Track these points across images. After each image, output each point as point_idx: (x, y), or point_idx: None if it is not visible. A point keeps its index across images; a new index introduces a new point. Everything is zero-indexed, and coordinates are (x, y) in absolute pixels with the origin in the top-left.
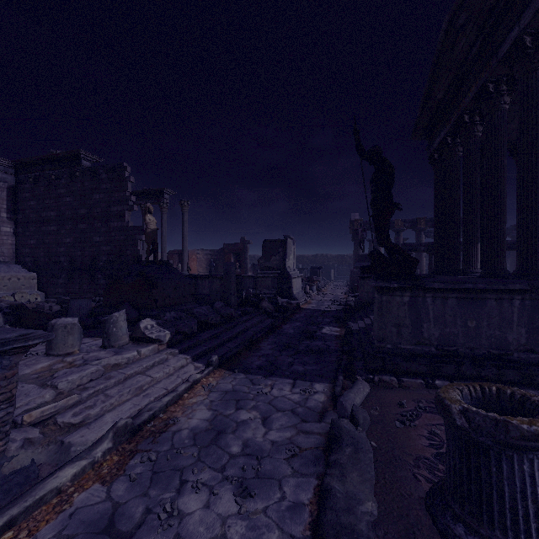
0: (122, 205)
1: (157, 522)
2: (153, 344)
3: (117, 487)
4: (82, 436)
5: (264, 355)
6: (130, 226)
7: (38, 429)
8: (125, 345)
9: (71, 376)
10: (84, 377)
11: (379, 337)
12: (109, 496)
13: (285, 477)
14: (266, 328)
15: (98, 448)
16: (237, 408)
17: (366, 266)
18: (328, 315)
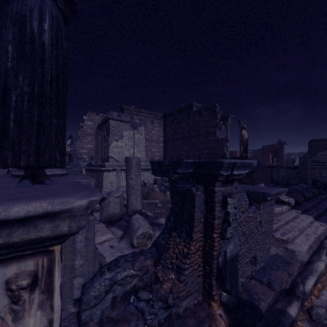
0: (215, 127)
1: None
2: (284, 205)
3: None
4: (295, 248)
5: None
6: (219, 138)
7: None
8: None
9: None
10: None
11: None
12: None
13: None
14: None
15: (322, 257)
16: None
17: None
18: None
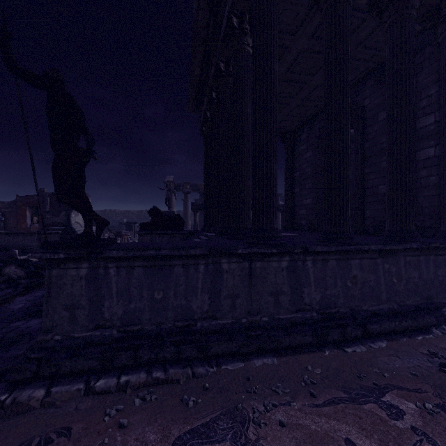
0: None
1: None
2: None
3: None
4: None
5: None
6: None
7: None
8: None
9: None
10: None
11: (44, 327)
12: None
13: None
14: None
15: None
16: None
17: (145, 223)
18: None
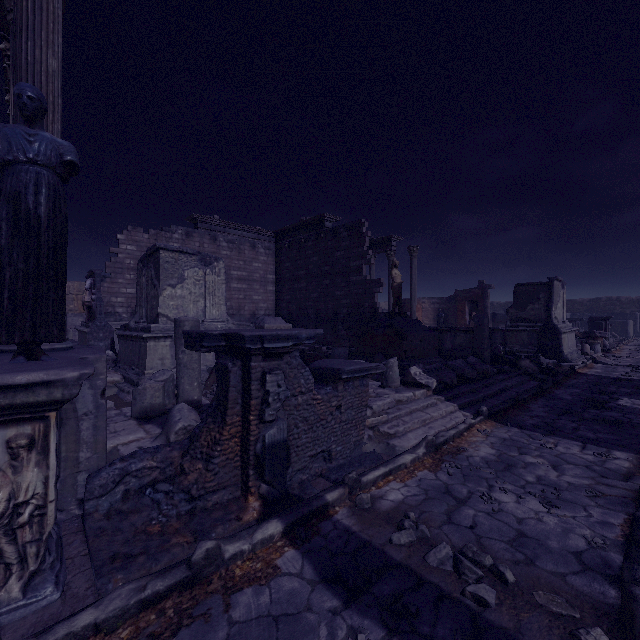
0: (360, 259)
1: (481, 499)
2: (422, 389)
3: (440, 475)
4: (399, 442)
5: (536, 416)
6: (367, 280)
7: (371, 431)
8: (399, 387)
9: (378, 402)
10: (385, 405)
11: None
12: (438, 478)
13: (589, 506)
14: (532, 390)
15: (418, 450)
16: (519, 453)
17: None
18: (627, 384)
